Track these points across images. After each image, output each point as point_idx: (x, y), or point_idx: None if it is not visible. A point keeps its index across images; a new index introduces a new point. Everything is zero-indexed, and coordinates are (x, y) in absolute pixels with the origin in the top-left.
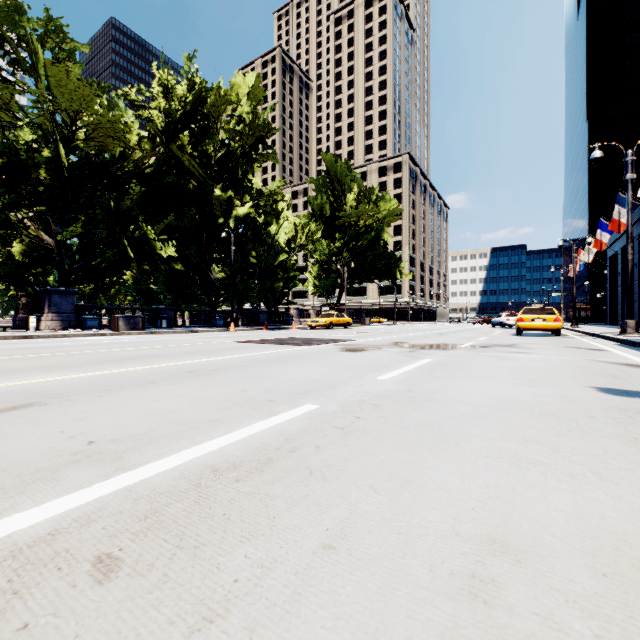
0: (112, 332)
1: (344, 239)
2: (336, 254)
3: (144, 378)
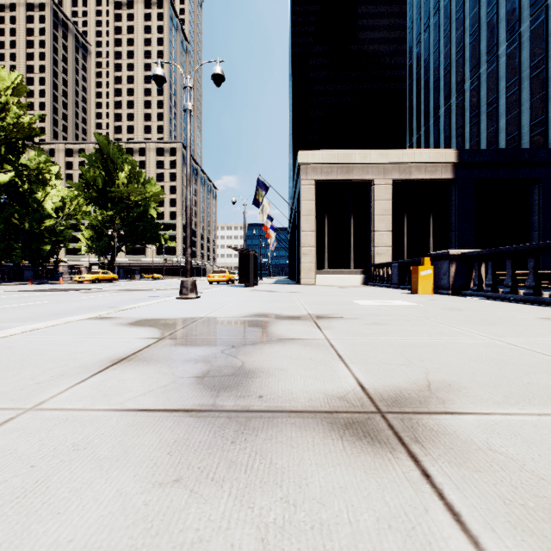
0: None
1: (116, 209)
2: (109, 221)
3: None
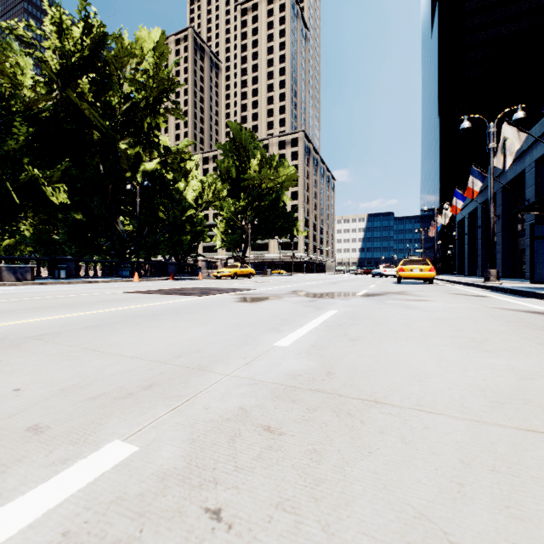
0: None
1: (248, 199)
2: (241, 212)
3: None
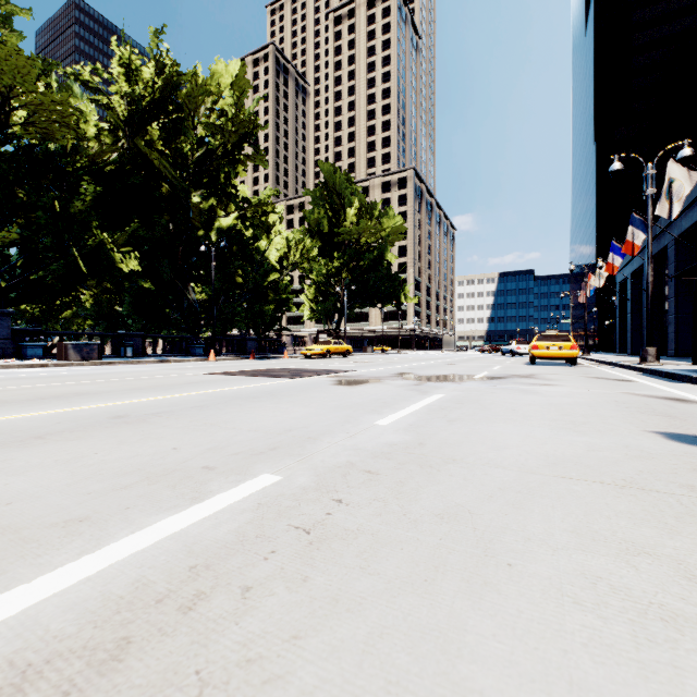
0: (56, 362)
1: (344, 258)
2: (335, 275)
3: (37, 429)
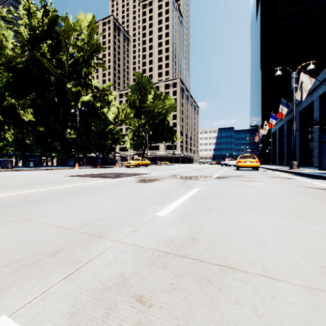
0: None
1: (146, 119)
2: (142, 127)
3: None
